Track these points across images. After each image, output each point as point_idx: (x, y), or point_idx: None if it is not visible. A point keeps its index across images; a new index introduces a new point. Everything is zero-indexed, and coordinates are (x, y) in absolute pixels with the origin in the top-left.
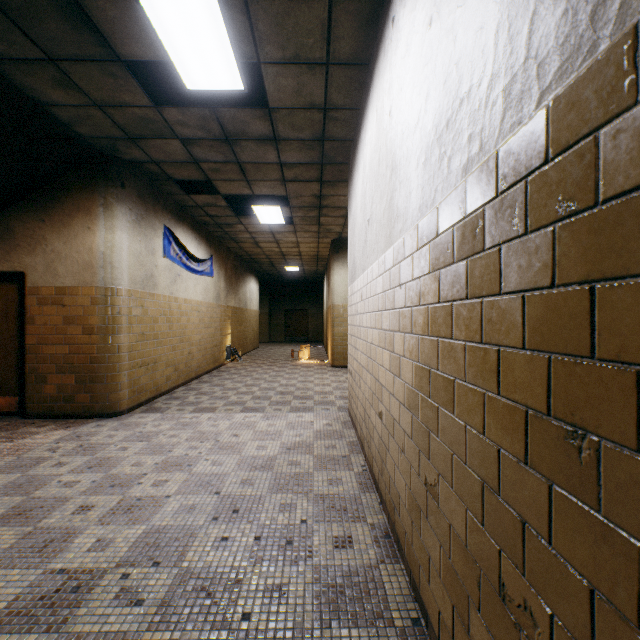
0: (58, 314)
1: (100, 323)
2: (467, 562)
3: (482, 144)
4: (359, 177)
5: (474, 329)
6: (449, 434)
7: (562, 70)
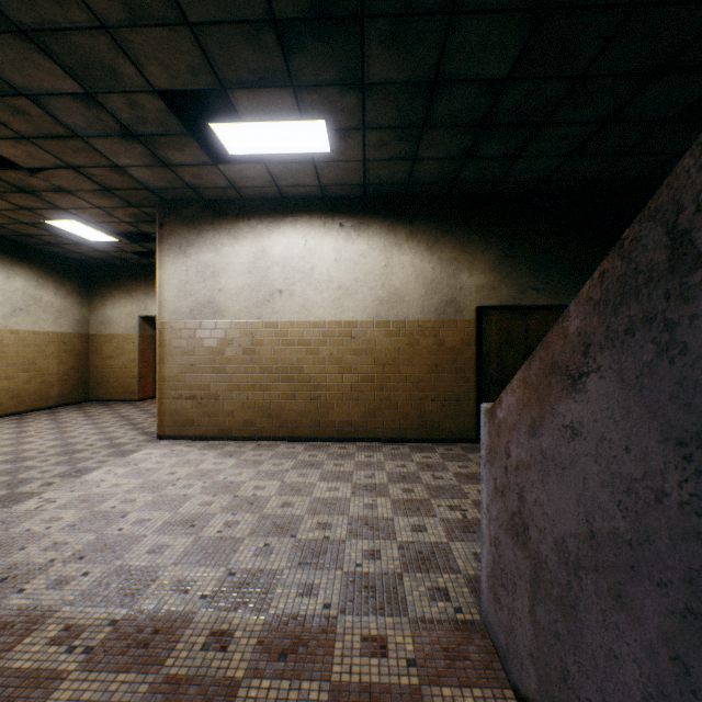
0: None
1: None
2: (407, 404)
3: (414, 316)
4: (243, 248)
5: (410, 353)
6: (398, 379)
7: (434, 317)
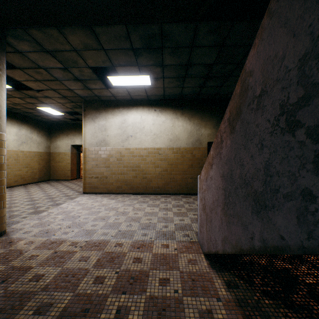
0: None
1: (0, 161)
2: (181, 180)
3: (183, 146)
4: (117, 119)
5: (182, 160)
6: (177, 170)
7: (191, 146)
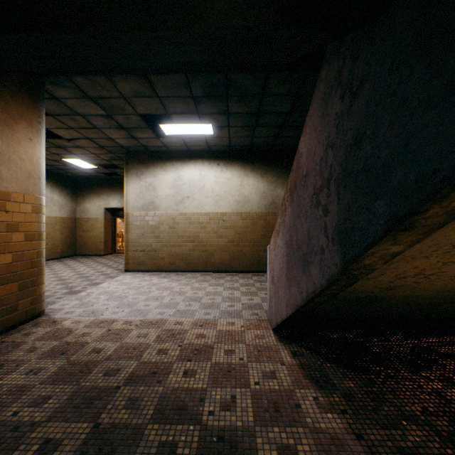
0: (1, 220)
1: (40, 230)
2: (251, 253)
3: (254, 210)
4: (169, 175)
5: (252, 228)
6: (246, 241)
7: (264, 210)
